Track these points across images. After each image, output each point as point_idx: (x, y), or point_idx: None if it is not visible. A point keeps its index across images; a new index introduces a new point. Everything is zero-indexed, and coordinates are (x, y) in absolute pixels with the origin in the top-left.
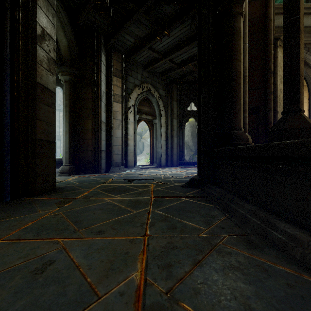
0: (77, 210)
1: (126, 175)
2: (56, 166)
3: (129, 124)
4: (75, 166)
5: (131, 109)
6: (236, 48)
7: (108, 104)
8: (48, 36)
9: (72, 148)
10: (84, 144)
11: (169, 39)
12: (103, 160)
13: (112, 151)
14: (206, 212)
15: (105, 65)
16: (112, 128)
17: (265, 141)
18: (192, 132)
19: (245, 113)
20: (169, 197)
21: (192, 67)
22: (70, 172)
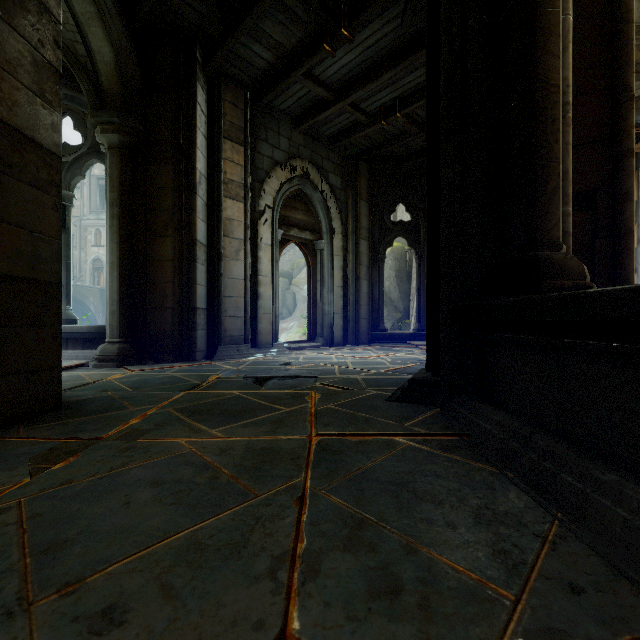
0: (82, 487)
1: (253, 365)
2: (91, 344)
3: (262, 250)
4: (134, 345)
5: (266, 216)
6: (548, 21)
7: (212, 202)
8: (36, 2)
9: (126, 304)
10: (155, 294)
11: (352, 52)
12: (201, 330)
13: (221, 311)
14: (482, 498)
15: (205, 114)
16: (222, 257)
17: (611, 281)
18: (398, 270)
19: (565, 206)
20: (359, 436)
21: (402, 122)
22: (122, 359)
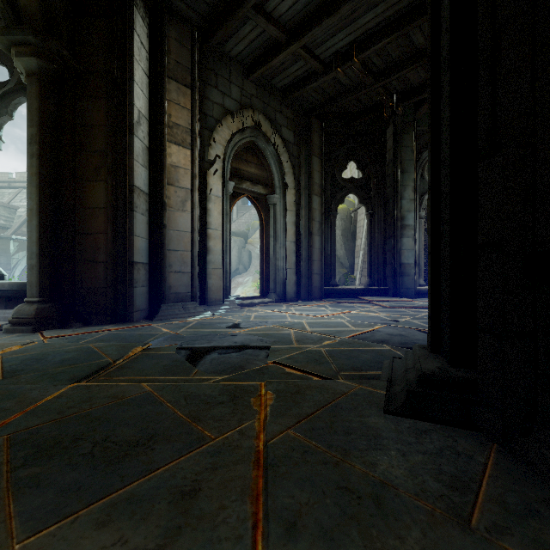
0: None
1: (196, 327)
2: (15, 303)
3: (212, 202)
4: (59, 304)
5: (216, 166)
6: None
7: (155, 147)
8: None
9: (48, 257)
10: (85, 246)
11: None
12: (141, 287)
13: (164, 266)
14: None
15: (146, 49)
16: (166, 206)
17: None
18: (343, 230)
19: None
20: None
21: (358, 70)
22: (40, 322)
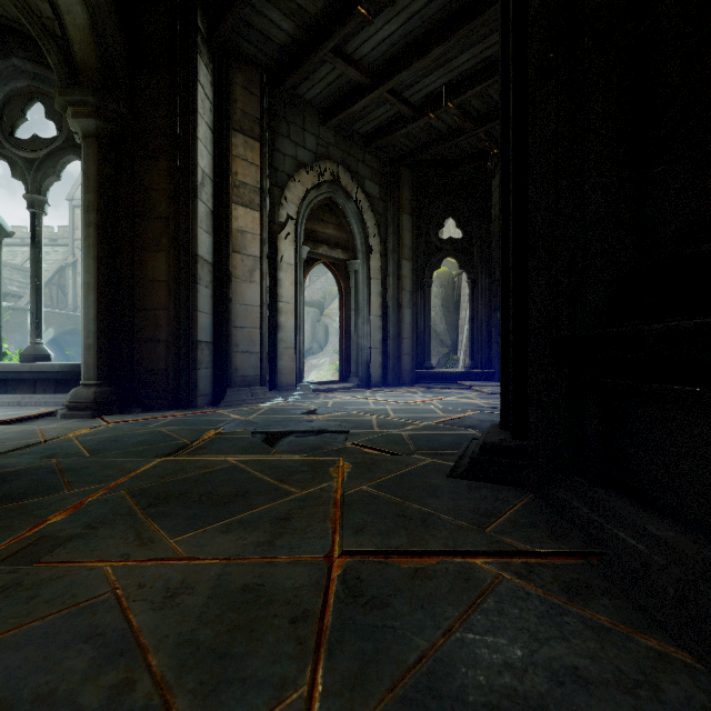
0: None
1: (268, 414)
2: (65, 387)
3: (283, 270)
4: (117, 388)
5: (287, 229)
6: None
7: (219, 210)
8: None
9: (106, 336)
10: (145, 323)
11: (393, 21)
12: (205, 369)
13: (230, 345)
14: None
15: (210, 100)
16: (232, 277)
17: None
18: (444, 299)
19: None
20: (414, 556)
21: (454, 115)
22: (99, 407)
